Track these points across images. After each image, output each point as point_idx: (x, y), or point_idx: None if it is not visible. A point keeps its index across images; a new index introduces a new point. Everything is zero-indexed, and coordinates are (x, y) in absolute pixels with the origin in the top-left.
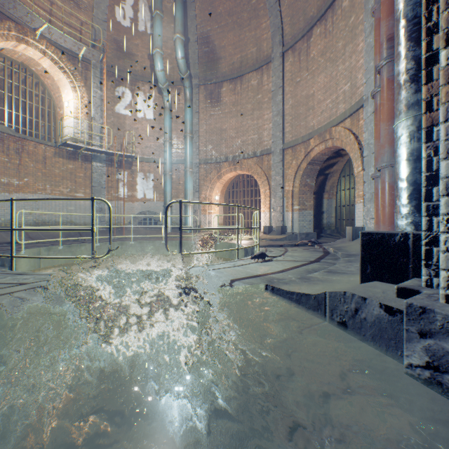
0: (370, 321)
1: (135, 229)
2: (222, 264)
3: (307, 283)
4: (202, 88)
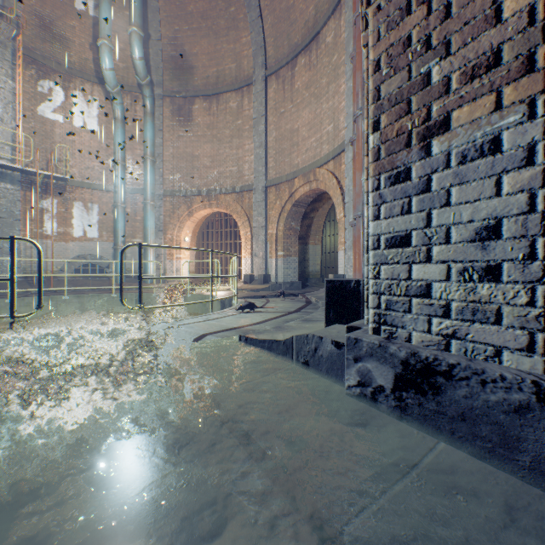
0: (325, 357)
1: (70, 279)
2: (192, 319)
3: (281, 331)
4: (168, 100)
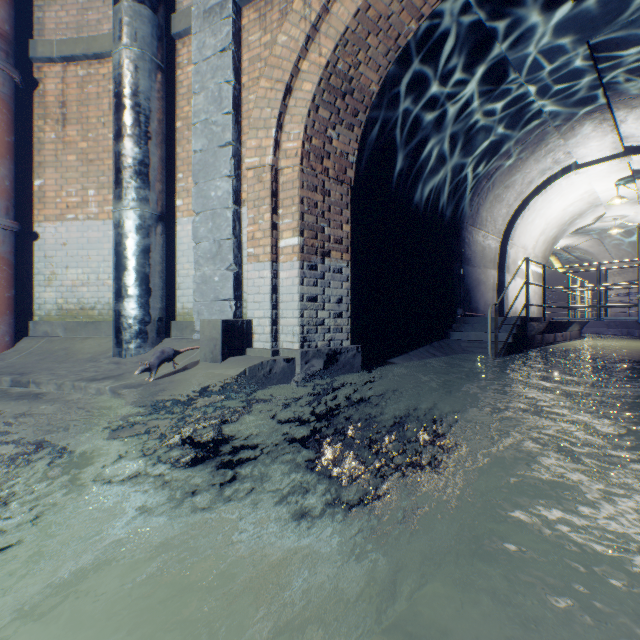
0: (279, 372)
1: None
2: None
3: (168, 383)
4: None
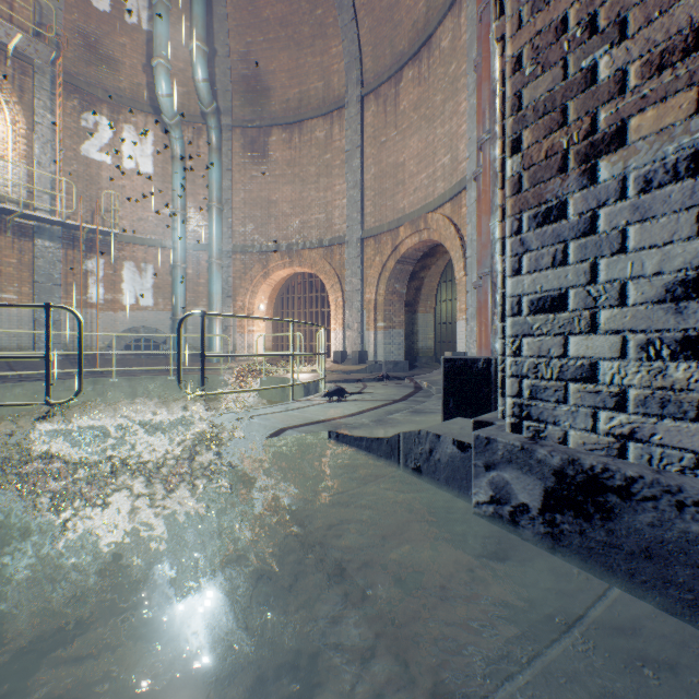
0: (444, 462)
1: (120, 358)
2: (268, 408)
3: (383, 426)
4: (238, 132)
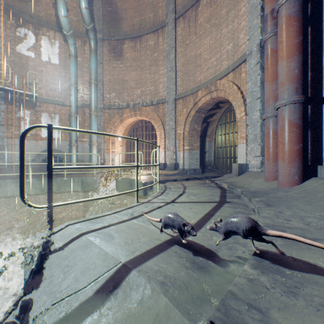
0: None
1: (39, 166)
2: (115, 215)
3: (306, 302)
4: (106, 42)
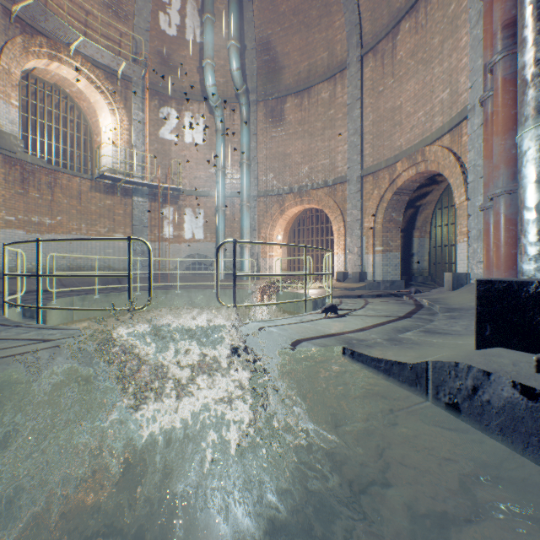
0: (496, 406)
1: (182, 276)
2: (285, 319)
3: (398, 346)
4: (261, 104)
